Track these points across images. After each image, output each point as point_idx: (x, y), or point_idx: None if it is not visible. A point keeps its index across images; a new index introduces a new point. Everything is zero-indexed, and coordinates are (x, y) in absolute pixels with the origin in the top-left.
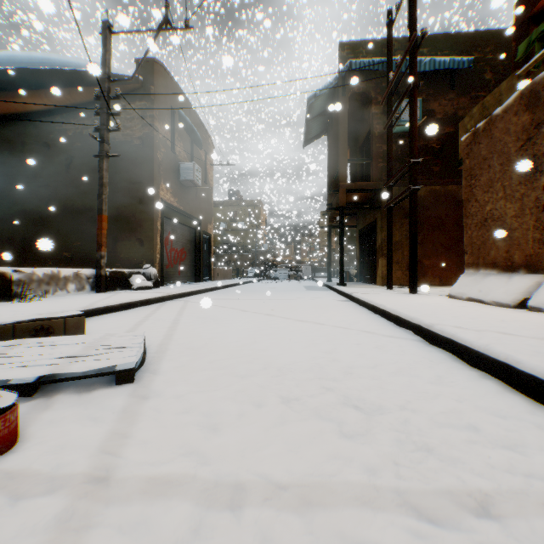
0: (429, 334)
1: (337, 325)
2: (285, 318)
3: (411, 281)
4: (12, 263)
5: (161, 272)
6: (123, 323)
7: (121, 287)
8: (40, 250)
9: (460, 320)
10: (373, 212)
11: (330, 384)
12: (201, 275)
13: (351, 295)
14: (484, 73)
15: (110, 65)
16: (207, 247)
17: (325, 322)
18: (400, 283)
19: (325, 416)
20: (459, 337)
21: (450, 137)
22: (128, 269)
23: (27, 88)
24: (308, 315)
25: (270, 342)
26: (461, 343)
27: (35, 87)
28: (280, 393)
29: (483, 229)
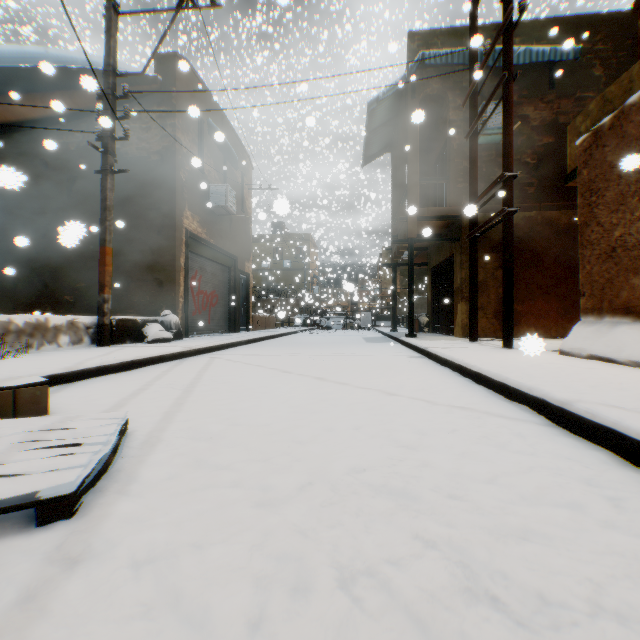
0: (564, 415)
1: (416, 395)
2: (341, 383)
3: (505, 332)
4: (1, 310)
5: (186, 320)
6: (115, 391)
7: (132, 339)
8: (36, 293)
9: (605, 392)
10: (450, 245)
11: (428, 527)
12: (237, 324)
13: (426, 350)
14: (592, 68)
15: (116, 54)
16: (245, 290)
17: (398, 391)
18: (485, 334)
19: (436, 635)
20: (631, 428)
21: (548, 149)
22: (142, 317)
23: (20, 92)
24: (372, 380)
25: (320, 427)
26: (637, 439)
27: (29, 91)
28: (335, 555)
29: (609, 263)
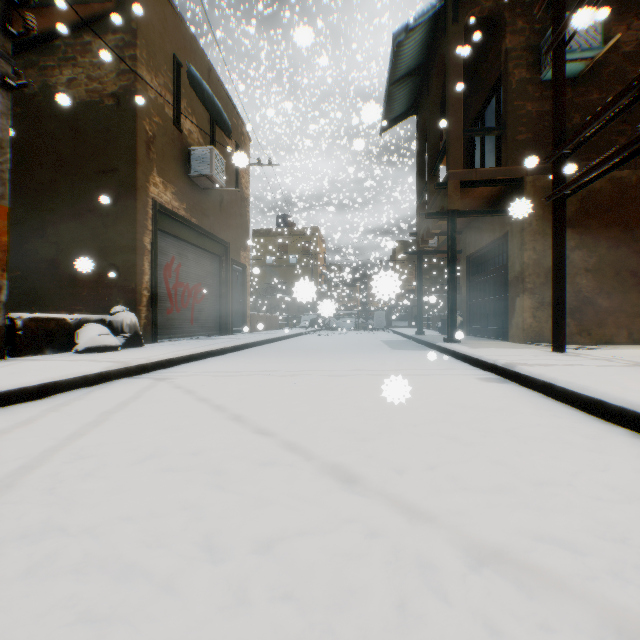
0: None
1: None
2: (408, 513)
3: None
4: None
5: (153, 320)
6: None
7: (56, 348)
8: None
9: None
10: (500, 221)
11: None
12: (230, 325)
13: (510, 369)
14: None
15: None
16: (240, 284)
17: None
18: None
19: None
20: None
21: None
22: (76, 315)
23: None
24: (488, 484)
25: None
26: None
27: None
28: None
29: None
